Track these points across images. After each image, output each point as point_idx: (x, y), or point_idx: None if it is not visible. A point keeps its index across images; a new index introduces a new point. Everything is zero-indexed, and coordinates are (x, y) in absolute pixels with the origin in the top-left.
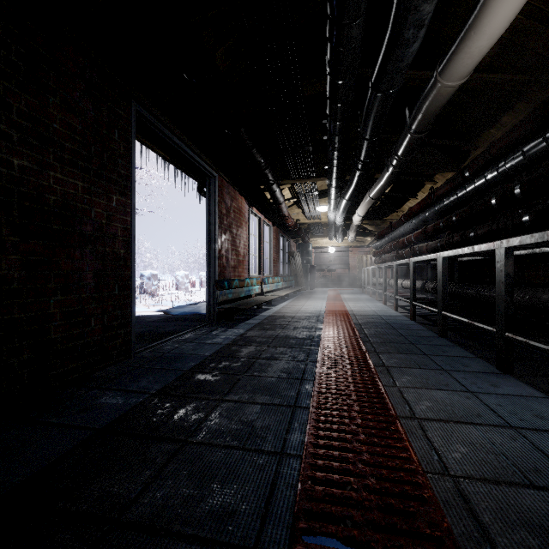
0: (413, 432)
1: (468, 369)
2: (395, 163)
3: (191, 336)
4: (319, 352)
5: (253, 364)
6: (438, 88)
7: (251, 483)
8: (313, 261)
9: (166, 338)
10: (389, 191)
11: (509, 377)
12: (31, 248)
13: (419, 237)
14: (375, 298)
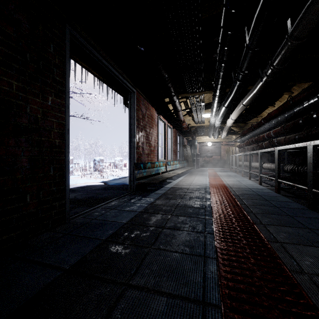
0: None
1: None
2: (269, 73)
3: (115, 204)
4: (213, 222)
5: (159, 235)
6: None
7: None
8: (198, 151)
9: (97, 205)
10: (253, 102)
11: None
12: None
13: (278, 132)
14: (241, 175)
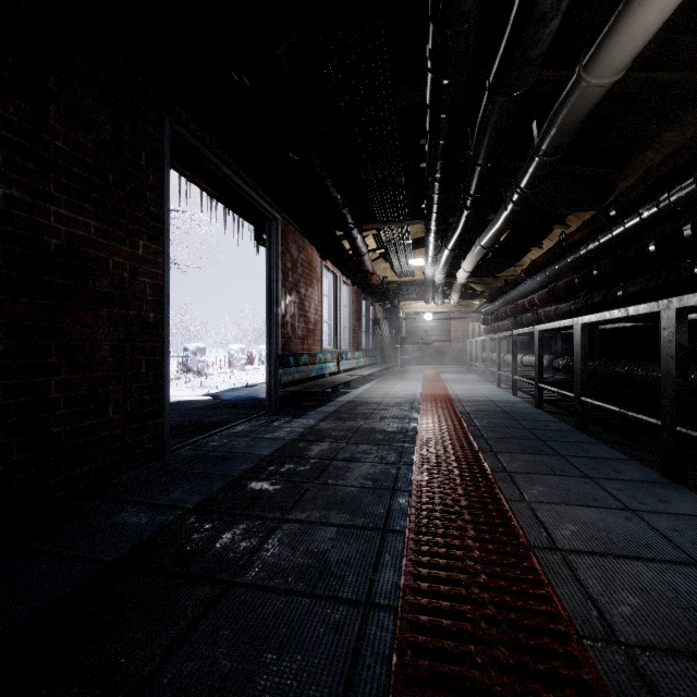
0: (556, 572)
1: (623, 476)
2: (515, 198)
3: (245, 429)
4: (415, 451)
5: (327, 468)
6: (582, 89)
7: (323, 652)
8: (404, 331)
9: (212, 431)
10: (505, 239)
11: (681, 489)
12: (23, 309)
13: (546, 298)
14: (485, 379)
